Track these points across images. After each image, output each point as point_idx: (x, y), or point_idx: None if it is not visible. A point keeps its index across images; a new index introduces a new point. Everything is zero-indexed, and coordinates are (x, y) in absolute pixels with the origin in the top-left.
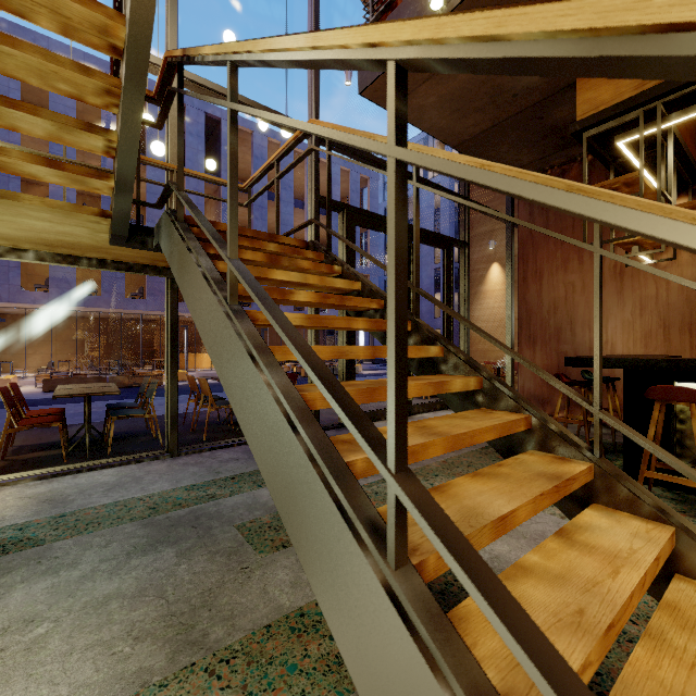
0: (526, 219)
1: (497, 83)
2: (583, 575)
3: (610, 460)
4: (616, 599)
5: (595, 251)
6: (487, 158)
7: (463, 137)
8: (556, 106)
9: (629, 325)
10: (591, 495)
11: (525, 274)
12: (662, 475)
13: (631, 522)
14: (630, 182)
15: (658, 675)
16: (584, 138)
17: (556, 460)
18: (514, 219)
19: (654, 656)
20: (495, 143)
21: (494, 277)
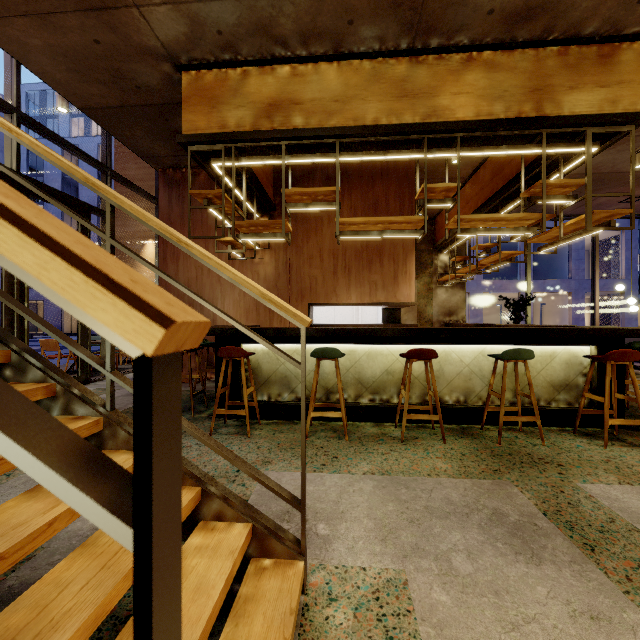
0: (166, 205)
1: (117, 66)
2: (14, 523)
3: (212, 406)
4: (26, 533)
5: (106, 239)
6: (123, 135)
7: (90, 103)
8: (178, 115)
9: (237, 303)
10: (102, 443)
11: (165, 254)
12: (226, 411)
13: (119, 457)
14: (219, 196)
15: (61, 577)
16: (189, 150)
17: (69, 421)
18: (44, 195)
19: (72, 562)
20: (128, 123)
21: (150, 253)
